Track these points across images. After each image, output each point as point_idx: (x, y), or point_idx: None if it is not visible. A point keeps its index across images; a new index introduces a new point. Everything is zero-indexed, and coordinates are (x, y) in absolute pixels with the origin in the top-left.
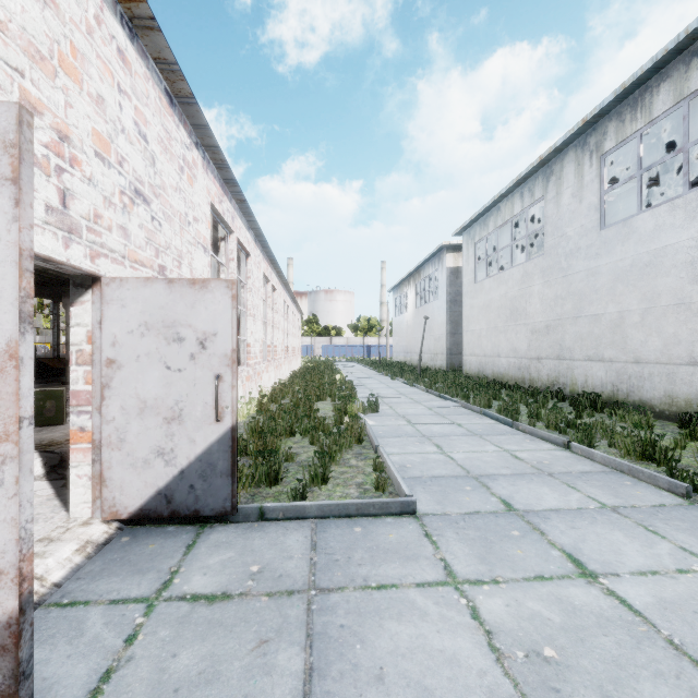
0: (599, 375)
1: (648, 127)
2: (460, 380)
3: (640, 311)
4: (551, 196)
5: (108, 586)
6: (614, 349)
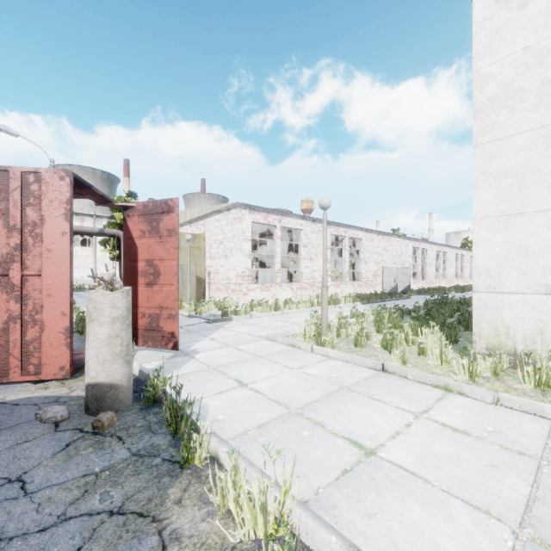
0: None
1: None
2: None
3: None
4: None
5: None
6: None
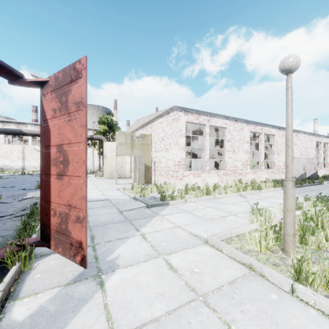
0: None
1: None
2: None
3: None
4: None
5: None
6: None
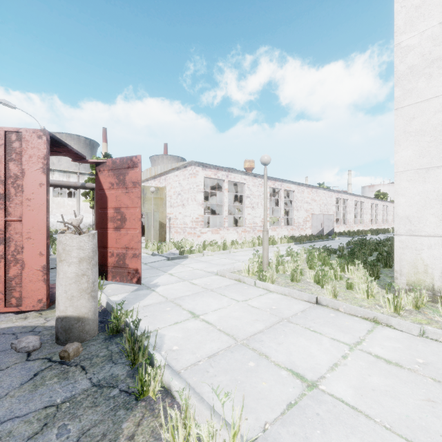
0: None
1: None
2: None
3: None
4: None
5: None
6: None
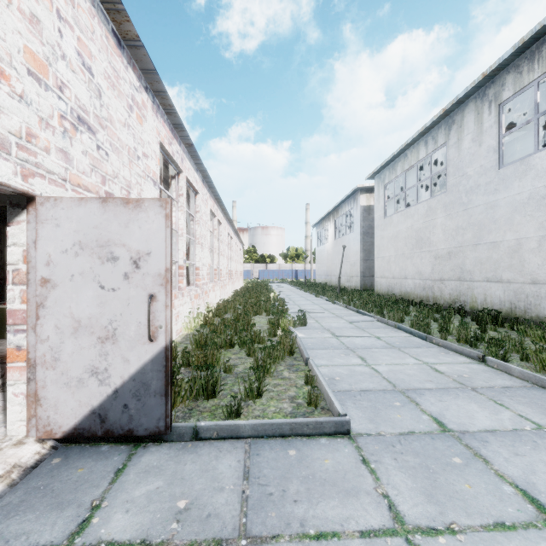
0: (497, 294)
1: (545, 75)
2: (373, 297)
3: (537, 238)
4: (452, 142)
5: (19, 526)
6: (512, 272)
